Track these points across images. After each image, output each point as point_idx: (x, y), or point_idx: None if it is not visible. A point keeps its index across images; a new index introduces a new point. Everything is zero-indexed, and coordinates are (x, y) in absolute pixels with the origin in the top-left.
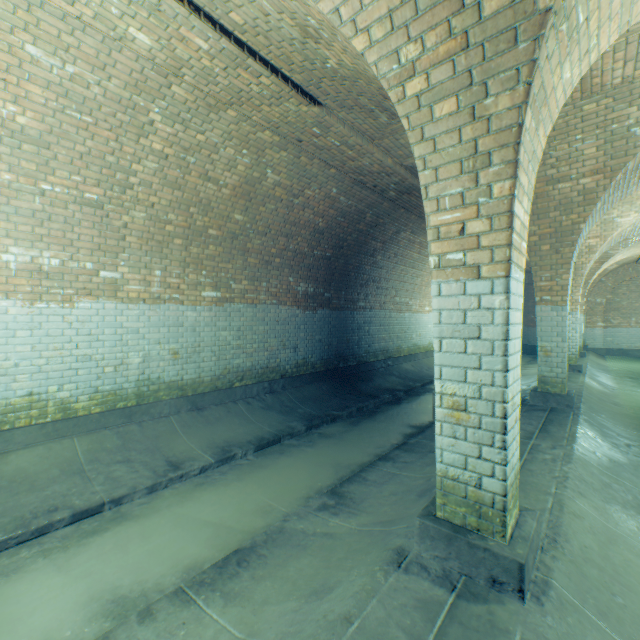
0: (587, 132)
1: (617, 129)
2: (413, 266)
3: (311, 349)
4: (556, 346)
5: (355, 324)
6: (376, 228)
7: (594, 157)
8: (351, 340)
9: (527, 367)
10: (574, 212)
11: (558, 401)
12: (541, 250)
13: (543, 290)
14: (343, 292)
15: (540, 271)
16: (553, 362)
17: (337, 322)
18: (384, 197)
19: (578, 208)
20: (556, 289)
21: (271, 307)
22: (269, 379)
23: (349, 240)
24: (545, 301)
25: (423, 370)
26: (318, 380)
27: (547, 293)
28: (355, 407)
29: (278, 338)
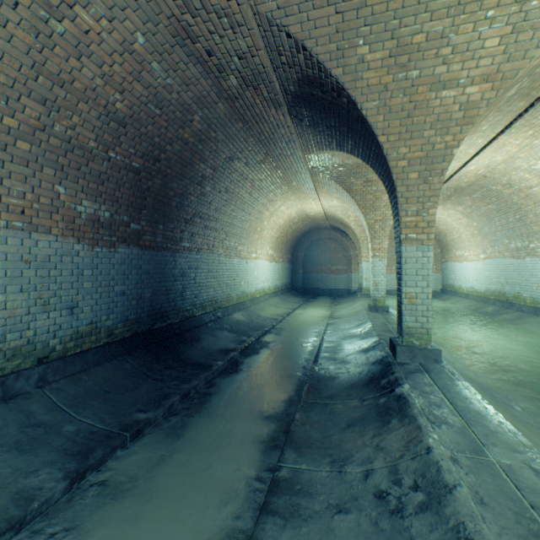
0: (503, 7)
1: (534, 10)
2: (244, 208)
3: (106, 307)
4: (422, 292)
5: (178, 269)
6: (207, 144)
7: (492, 54)
8: (173, 290)
9: (337, 308)
10: (451, 132)
11: (426, 356)
12: (409, 178)
13: (409, 226)
14: (161, 226)
15: (407, 204)
16: (419, 310)
17: (152, 266)
18: (220, 91)
19: (456, 128)
20: (423, 225)
21: (9, 234)
22: (4, 372)
23: (169, 151)
24: (411, 239)
25: (254, 319)
26: (119, 353)
27: (413, 230)
28: (178, 394)
29: (30, 292)
